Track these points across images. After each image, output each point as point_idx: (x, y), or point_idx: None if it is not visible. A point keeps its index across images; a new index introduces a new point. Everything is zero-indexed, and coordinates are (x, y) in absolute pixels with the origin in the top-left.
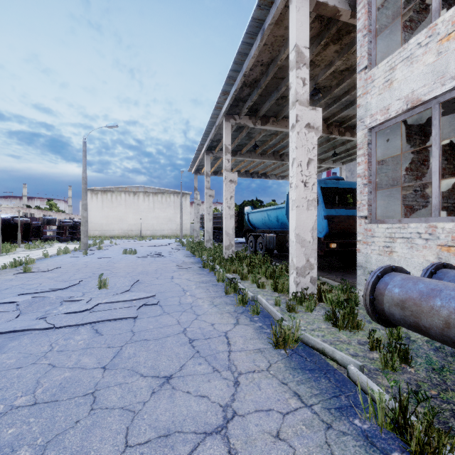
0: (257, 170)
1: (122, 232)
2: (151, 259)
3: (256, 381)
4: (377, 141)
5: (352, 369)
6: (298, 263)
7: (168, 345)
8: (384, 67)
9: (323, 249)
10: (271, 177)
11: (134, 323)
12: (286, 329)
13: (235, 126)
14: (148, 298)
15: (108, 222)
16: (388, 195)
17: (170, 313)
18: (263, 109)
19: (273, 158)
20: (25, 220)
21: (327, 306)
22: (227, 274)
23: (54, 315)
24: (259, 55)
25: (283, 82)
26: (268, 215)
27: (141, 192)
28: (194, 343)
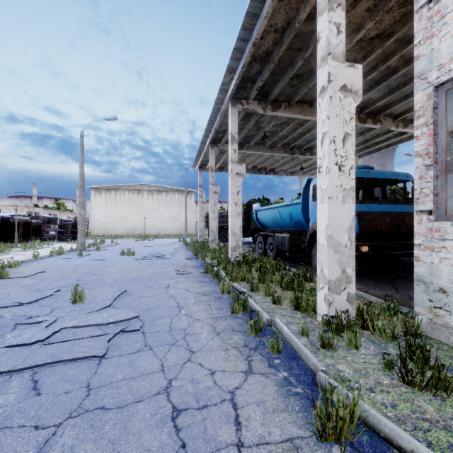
0: (265, 166)
1: (126, 231)
2: (148, 262)
3: None
4: (447, 103)
5: None
6: (331, 275)
7: (135, 424)
8: None
9: None
10: (279, 173)
11: (97, 367)
12: (335, 400)
13: (242, 113)
14: (131, 320)
15: (112, 221)
16: None
17: (153, 348)
18: (274, 91)
19: (283, 152)
20: (25, 218)
21: (375, 338)
22: (233, 282)
23: None
24: (273, 16)
25: (299, 54)
26: (279, 212)
27: (145, 190)
28: (180, 419)
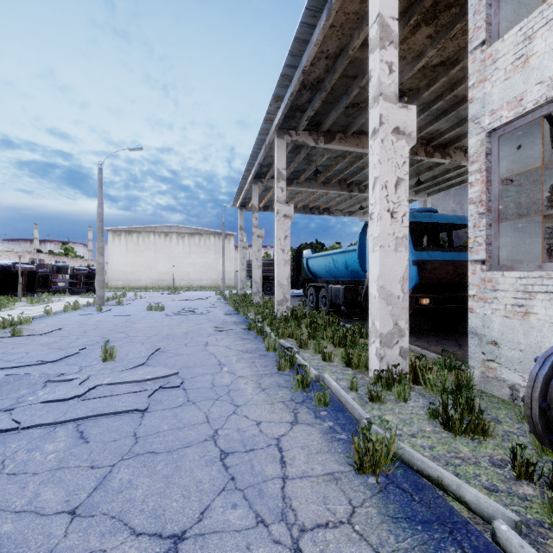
0: (318, 205)
1: (151, 283)
2: (181, 318)
3: (331, 550)
4: (500, 149)
5: (504, 531)
6: (383, 328)
7: (186, 463)
8: (515, 38)
9: (411, 306)
10: (335, 213)
11: (141, 419)
12: (374, 439)
13: (291, 146)
14: (169, 377)
15: (133, 269)
16: (515, 229)
17: (196, 403)
18: (327, 122)
19: (339, 189)
20: (30, 267)
21: (426, 392)
22: (280, 339)
23: (27, 405)
24: (324, 42)
25: (355, 82)
26: (334, 260)
27: (174, 233)
28: (228, 459)
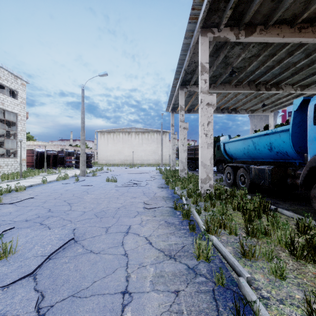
0: (227, 106)
1: (120, 161)
2: (124, 190)
3: None
4: None
5: None
6: None
7: None
8: None
9: None
10: (240, 112)
11: None
12: None
13: (212, 46)
14: None
15: (111, 154)
16: None
17: None
18: (251, 8)
19: (248, 89)
20: (53, 152)
21: None
22: (211, 235)
23: None
24: None
25: None
26: (254, 142)
27: (133, 132)
28: None
